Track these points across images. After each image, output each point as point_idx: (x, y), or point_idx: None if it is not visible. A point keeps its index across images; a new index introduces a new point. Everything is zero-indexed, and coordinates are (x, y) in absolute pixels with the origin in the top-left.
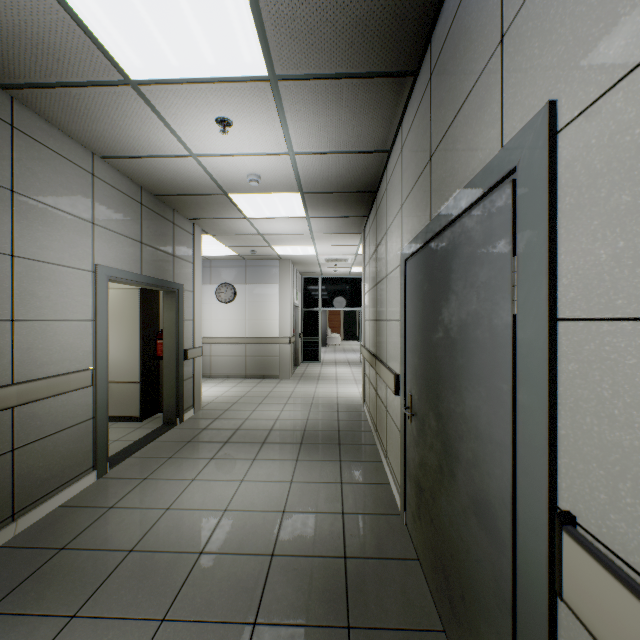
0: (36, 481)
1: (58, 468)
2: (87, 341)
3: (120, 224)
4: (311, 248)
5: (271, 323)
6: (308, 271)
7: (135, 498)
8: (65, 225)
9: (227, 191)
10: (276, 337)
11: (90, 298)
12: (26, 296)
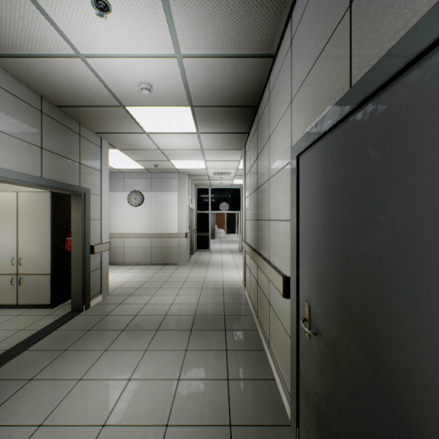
0: None
1: None
2: None
3: (14, 127)
4: (202, 163)
5: (171, 222)
6: (200, 183)
7: (9, 409)
8: None
9: (123, 103)
10: (175, 233)
11: None
12: None
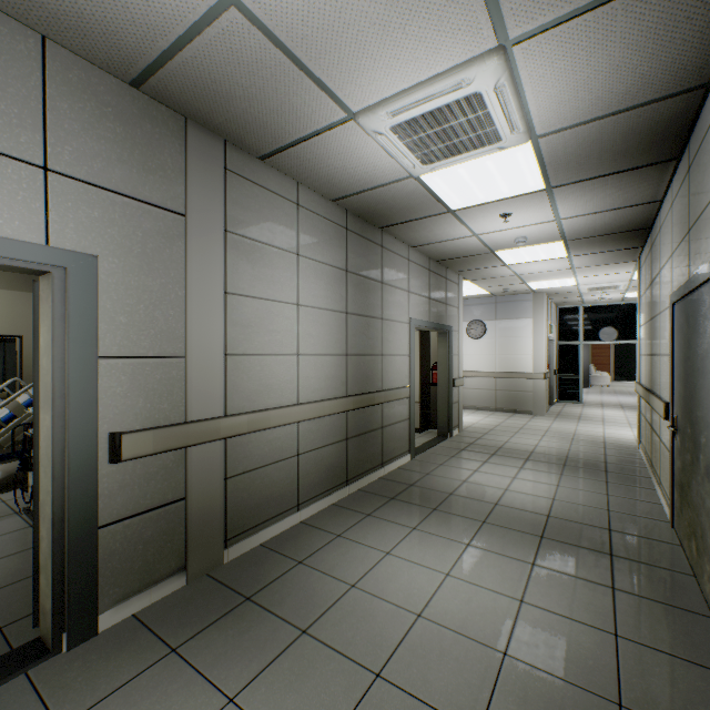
0: (389, 449)
1: (396, 445)
2: (406, 368)
3: (419, 288)
4: (570, 280)
5: (522, 358)
6: (565, 301)
7: (440, 472)
8: (398, 296)
9: (494, 250)
10: (528, 372)
11: (407, 340)
12: (386, 341)
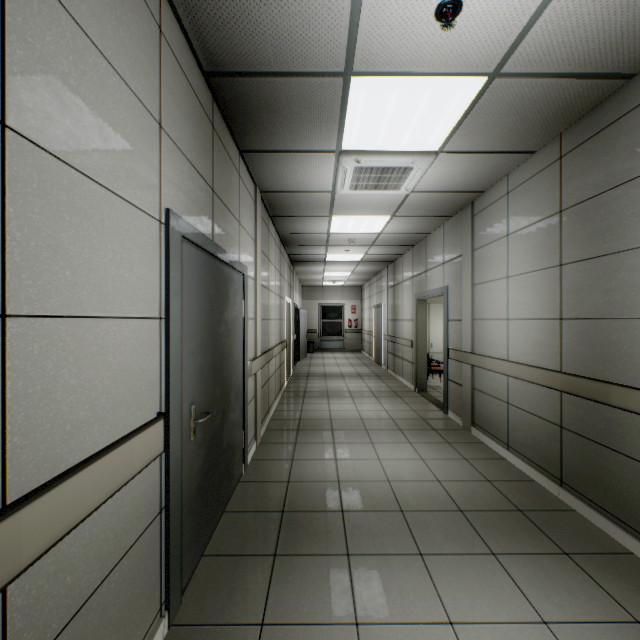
0: None
1: None
2: None
3: None
4: None
5: None
6: None
7: None
8: None
9: None
10: None
11: None
12: None
